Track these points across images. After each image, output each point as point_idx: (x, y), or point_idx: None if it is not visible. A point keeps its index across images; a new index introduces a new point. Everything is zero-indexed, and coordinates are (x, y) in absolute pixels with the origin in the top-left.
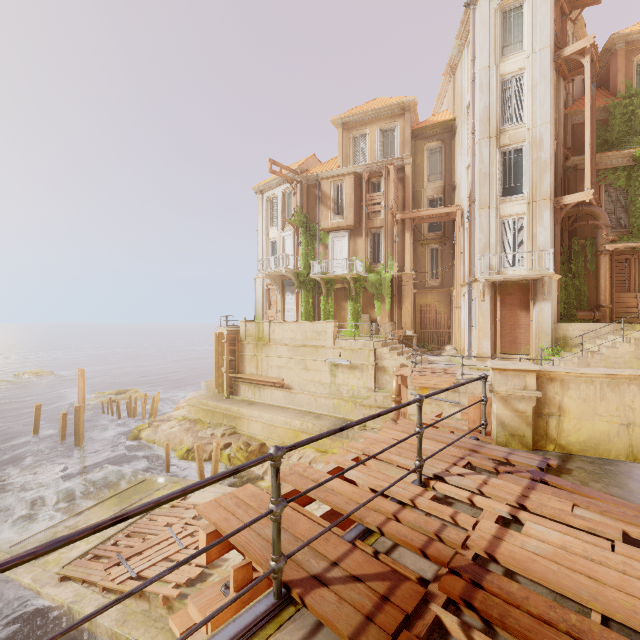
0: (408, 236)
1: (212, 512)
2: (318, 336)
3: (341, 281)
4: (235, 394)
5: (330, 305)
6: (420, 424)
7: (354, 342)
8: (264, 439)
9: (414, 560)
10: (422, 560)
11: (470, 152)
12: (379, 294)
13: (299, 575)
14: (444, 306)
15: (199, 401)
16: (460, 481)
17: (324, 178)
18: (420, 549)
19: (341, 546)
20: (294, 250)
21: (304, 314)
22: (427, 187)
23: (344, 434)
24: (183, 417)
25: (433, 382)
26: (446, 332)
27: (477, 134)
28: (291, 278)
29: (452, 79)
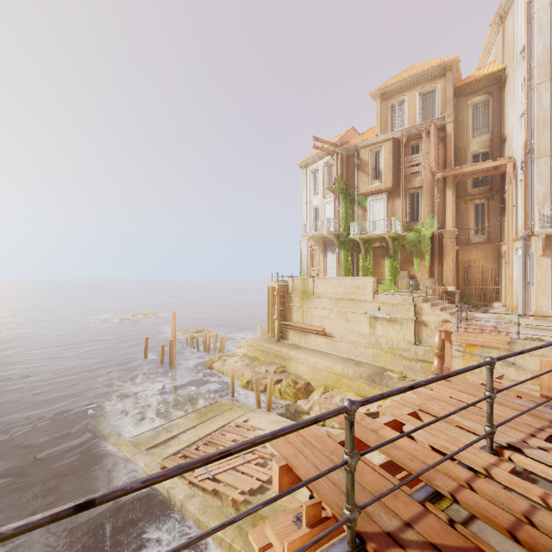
0: (450, 193)
1: (282, 447)
2: (358, 291)
3: (379, 240)
4: (284, 338)
5: (368, 262)
6: (491, 388)
7: (393, 297)
8: (309, 379)
9: (499, 540)
10: (509, 542)
11: (525, 99)
12: (418, 251)
13: (372, 528)
14: (491, 262)
15: (256, 342)
16: (544, 456)
17: (362, 147)
18: (508, 530)
19: (412, 506)
20: (334, 214)
21: (344, 271)
22: (471, 143)
23: (384, 382)
24: (244, 354)
25: (482, 340)
26: (494, 288)
27: (534, 79)
28: (332, 239)
29: (501, 28)
